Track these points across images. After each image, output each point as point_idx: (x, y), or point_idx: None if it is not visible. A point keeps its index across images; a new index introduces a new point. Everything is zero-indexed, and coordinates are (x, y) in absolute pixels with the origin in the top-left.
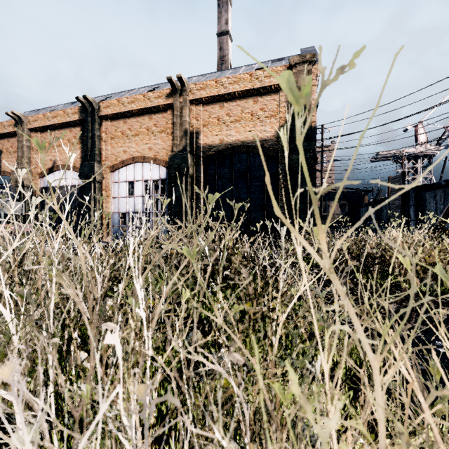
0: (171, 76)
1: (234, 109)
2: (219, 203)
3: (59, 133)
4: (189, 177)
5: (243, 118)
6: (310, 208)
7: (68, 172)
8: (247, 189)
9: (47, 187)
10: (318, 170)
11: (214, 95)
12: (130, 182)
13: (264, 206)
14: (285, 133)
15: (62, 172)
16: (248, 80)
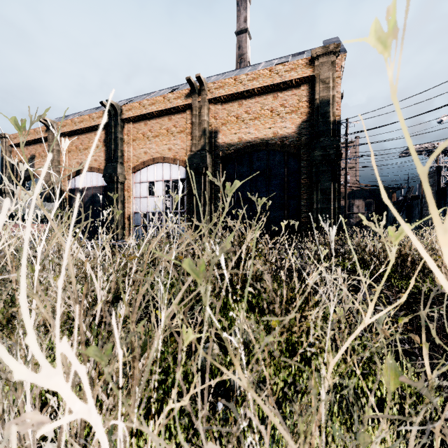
0: (190, 76)
1: (253, 106)
2: (238, 202)
3: (85, 137)
4: (207, 176)
5: (263, 115)
6: (334, 206)
7: (93, 174)
8: (266, 187)
9: (74, 189)
10: (342, 167)
11: (232, 93)
12: (151, 183)
13: (285, 205)
14: (389, 20)
15: (88, 174)
16: (267, 76)
